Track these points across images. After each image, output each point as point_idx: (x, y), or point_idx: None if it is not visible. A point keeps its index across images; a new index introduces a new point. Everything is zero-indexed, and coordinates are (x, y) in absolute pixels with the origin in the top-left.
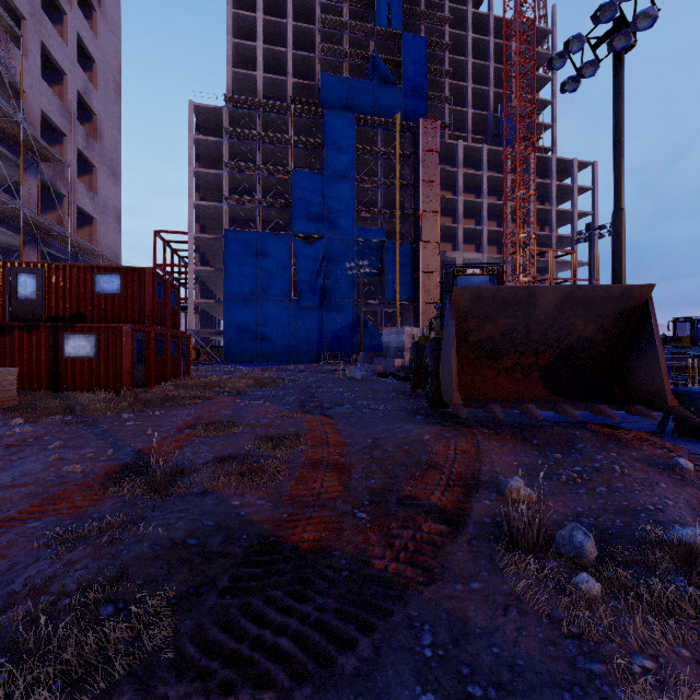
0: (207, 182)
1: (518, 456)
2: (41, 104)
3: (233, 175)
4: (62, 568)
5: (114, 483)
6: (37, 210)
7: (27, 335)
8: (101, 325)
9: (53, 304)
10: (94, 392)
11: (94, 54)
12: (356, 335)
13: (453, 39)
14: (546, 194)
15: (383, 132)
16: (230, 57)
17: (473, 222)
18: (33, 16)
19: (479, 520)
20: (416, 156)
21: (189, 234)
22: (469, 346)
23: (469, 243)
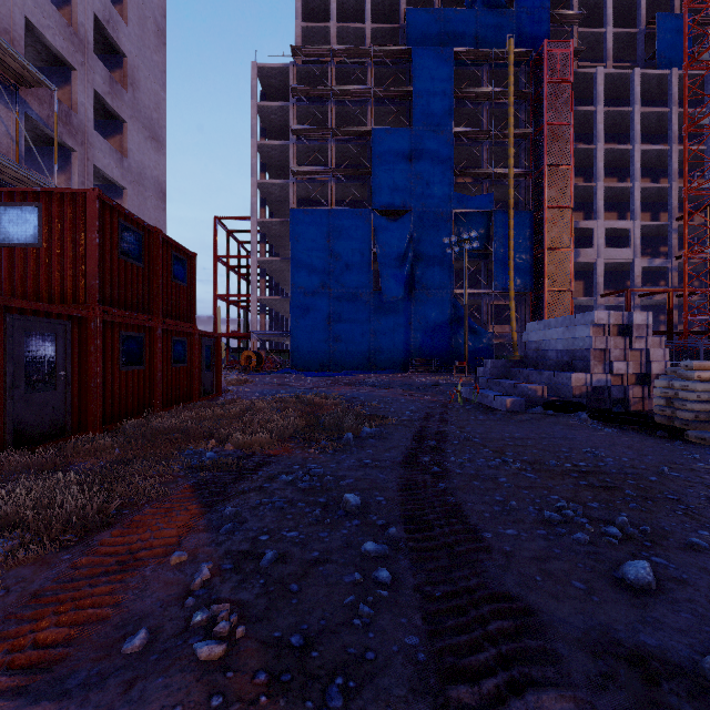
0: (273, 158)
1: None
2: (25, 10)
3: (302, 145)
4: None
5: None
6: (15, 156)
7: None
8: None
9: None
10: None
11: None
12: (453, 335)
13: None
14: None
15: (489, 70)
16: (299, 10)
17: (614, 181)
18: None
19: None
20: (536, 94)
21: (252, 219)
22: None
23: (609, 210)
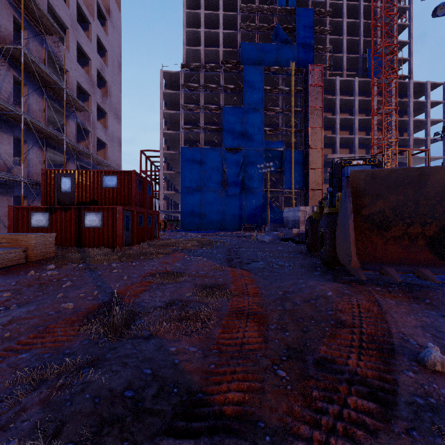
0: (171, 118)
1: (417, 316)
2: (76, 78)
3: (186, 113)
4: (15, 414)
5: (89, 321)
6: (74, 140)
7: (64, 213)
8: (104, 207)
9: (80, 195)
10: (100, 248)
11: (106, 46)
12: (264, 212)
13: (332, 8)
14: (404, 109)
15: (282, 77)
16: (184, 40)
17: (347, 133)
18: (72, 27)
19: (410, 399)
20: (306, 90)
21: (160, 151)
22: (362, 218)
23: (344, 148)
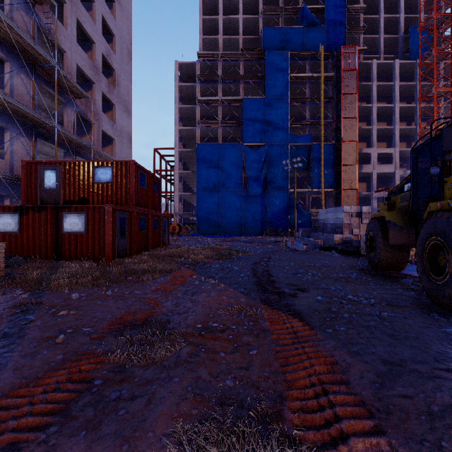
0: (186, 114)
1: None
2: (76, 61)
3: (203, 107)
4: None
5: None
6: (73, 132)
7: (38, 214)
8: (89, 205)
9: (66, 192)
10: (82, 261)
11: (113, 30)
12: (289, 215)
13: None
14: None
15: (310, 62)
16: (201, 28)
17: (384, 124)
18: (71, 1)
19: None
20: (337, 76)
21: (175, 149)
22: None
23: (381, 141)
